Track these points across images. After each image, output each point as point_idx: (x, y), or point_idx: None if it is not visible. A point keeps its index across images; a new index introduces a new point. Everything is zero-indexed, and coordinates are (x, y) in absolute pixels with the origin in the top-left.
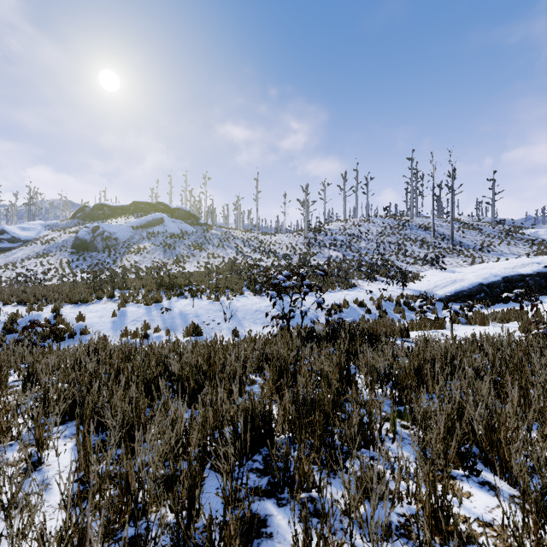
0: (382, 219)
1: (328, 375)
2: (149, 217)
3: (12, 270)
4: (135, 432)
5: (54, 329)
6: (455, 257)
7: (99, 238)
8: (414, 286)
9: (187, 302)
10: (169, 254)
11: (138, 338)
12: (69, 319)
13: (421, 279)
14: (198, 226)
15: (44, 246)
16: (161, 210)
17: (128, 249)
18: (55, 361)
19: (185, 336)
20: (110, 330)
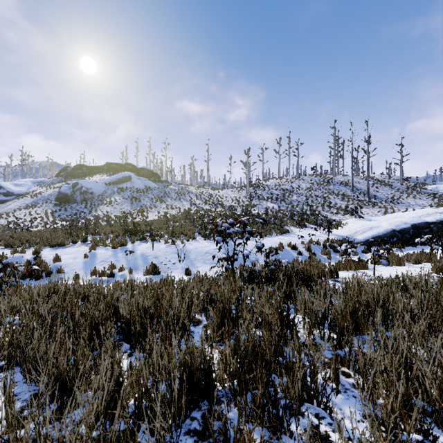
0: (310, 177)
1: (269, 319)
2: (119, 175)
3: (5, 219)
4: (46, 409)
5: (29, 270)
6: (370, 208)
7: (78, 193)
8: (338, 232)
9: (148, 246)
10: (135, 205)
11: (105, 277)
12: (47, 260)
13: (343, 226)
14: (160, 183)
15: (32, 199)
16: (129, 170)
17: (102, 201)
18: (18, 301)
19: (145, 274)
20: (82, 269)
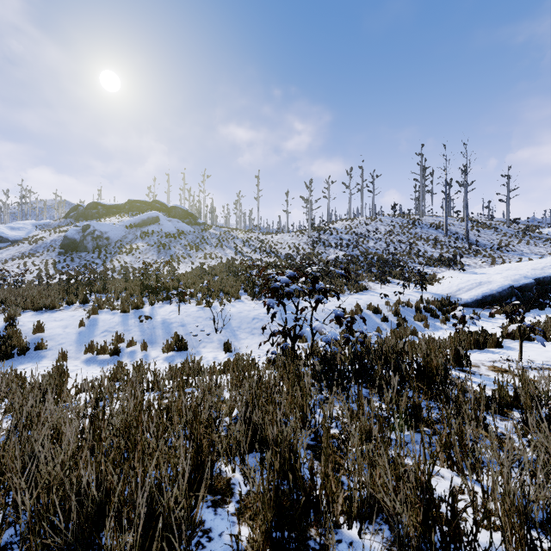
0: (390, 217)
1: (403, 528)
2: (144, 216)
3: None
4: None
5: None
6: (472, 257)
7: (89, 238)
8: (434, 289)
9: (173, 309)
10: (163, 254)
11: (107, 354)
12: (25, 329)
13: (440, 282)
14: (196, 226)
15: (30, 246)
16: (157, 209)
17: (120, 249)
18: None
19: (166, 351)
20: (74, 343)
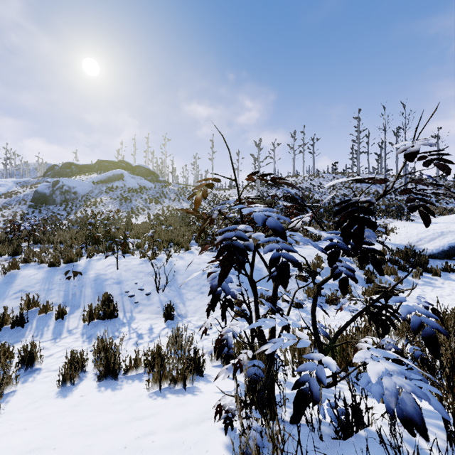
0: (330, 174)
1: None
2: (110, 173)
3: None
4: None
5: None
6: None
7: (58, 192)
8: (391, 239)
9: (111, 262)
10: (125, 207)
11: (8, 326)
12: None
13: (395, 231)
14: (158, 183)
15: (5, 200)
16: (122, 168)
17: (86, 202)
18: None
19: (87, 319)
20: None
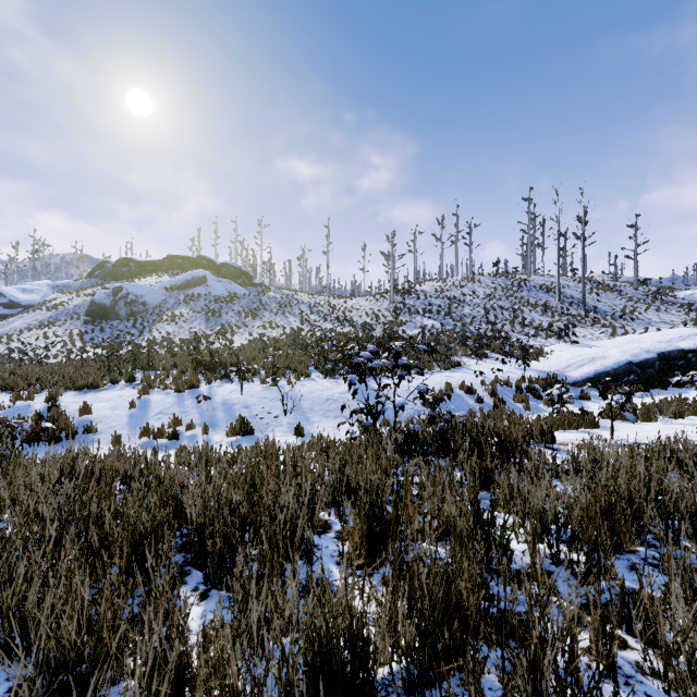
0: (491, 277)
1: (457, 526)
2: (188, 275)
3: (6, 344)
4: None
5: (37, 429)
6: (588, 327)
7: (122, 303)
8: (539, 366)
9: (234, 388)
10: (213, 323)
11: (164, 439)
12: (70, 411)
13: (547, 357)
14: (252, 288)
15: (49, 313)
16: (203, 267)
17: (160, 316)
18: (7, 489)
19: (230, 435)
20: (126, 427)
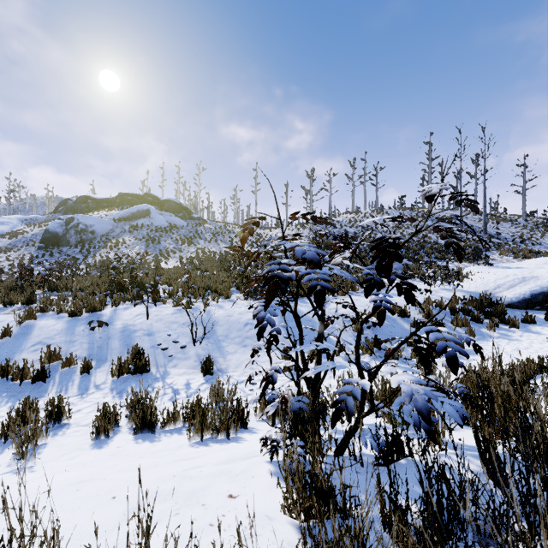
0: (397, 210)
1: None
2: (134, 208)
3: None
4: None
5: None
6: (494, 251)
7: (72, 231)
8: (464, 286)
9: (141, 311)
10: (152, 249)
11: (28, 380)
12: None
13: (469, 277)
14: (191, 220)
15: (9, 240)
16: (149, 202)
17: (105, 243)
18: None
19: (116, 374)
20: None
